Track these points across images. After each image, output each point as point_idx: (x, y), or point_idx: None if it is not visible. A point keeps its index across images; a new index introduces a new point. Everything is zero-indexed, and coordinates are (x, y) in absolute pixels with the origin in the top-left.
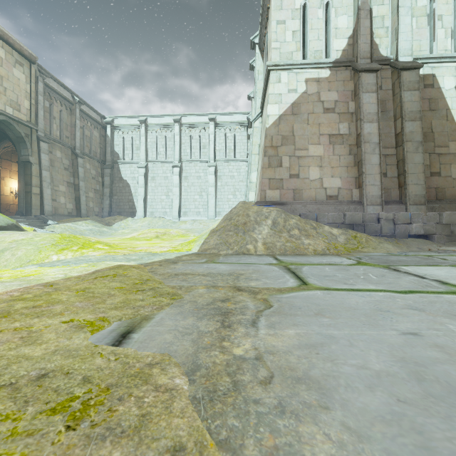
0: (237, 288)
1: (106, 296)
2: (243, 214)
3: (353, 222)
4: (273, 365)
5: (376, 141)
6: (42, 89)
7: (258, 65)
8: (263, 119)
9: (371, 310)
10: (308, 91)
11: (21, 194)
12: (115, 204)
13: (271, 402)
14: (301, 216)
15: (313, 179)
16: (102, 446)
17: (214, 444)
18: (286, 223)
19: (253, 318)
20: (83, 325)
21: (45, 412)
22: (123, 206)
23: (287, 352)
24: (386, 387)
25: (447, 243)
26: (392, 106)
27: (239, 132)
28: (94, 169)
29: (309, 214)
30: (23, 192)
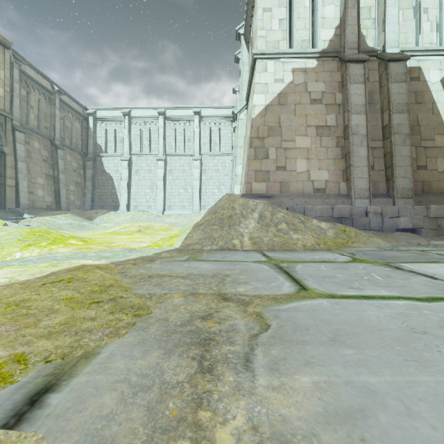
0: (222, 296)
1: (44, 314)
2: (228, 207)
3: (341, 216)
4: None
5: (364, 133)
6: (18, 76)
7: (243, 57)
8: (248, 110)
9: (402, 331)
10: (294, 81)
11: None
12: (98, 197)
13: None
14: (288, 210)
15: (300, 172)
16: None
17: None
18: (274, 216)
19: (245, 350)
20: None
21: None
22: (106, 199)
23: (310, 436)
24: None
25: (434, 237)
26: (379, 98)
27: (224, 126)
28: (75, 162)
29: (296, 208)
30: None
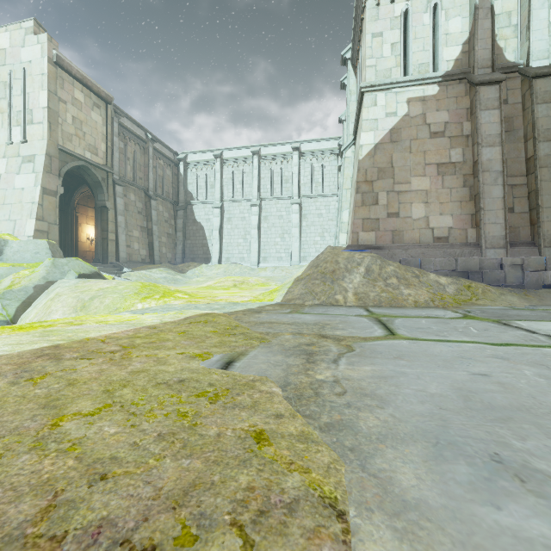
0: (322, 335)
1: (204, 337)
2: (331, 261)
3: (467, 269)
4: (348, 386)
5: (499, 169)
6: (117, 130)
7: (350, 84)
8: (356, 148)
9: (452, 357)
10: (410, 113)
11: (98, 241)
12: (189, 249)
13: (342, 402)
14: (401, 263)
15: (416, 218)
16: (234, 410)
17: (302, 416)
18: (382, 270)
19: (335, 358)
20: (194, 356)
21: (193, 396)
22: (197, 251)
23: (360, 379)
24: (435, 402)
25: None
26: (521, 124)
27: (328, 161)
28: (167, 212)
29: (411, 260)
30: (99, 239)
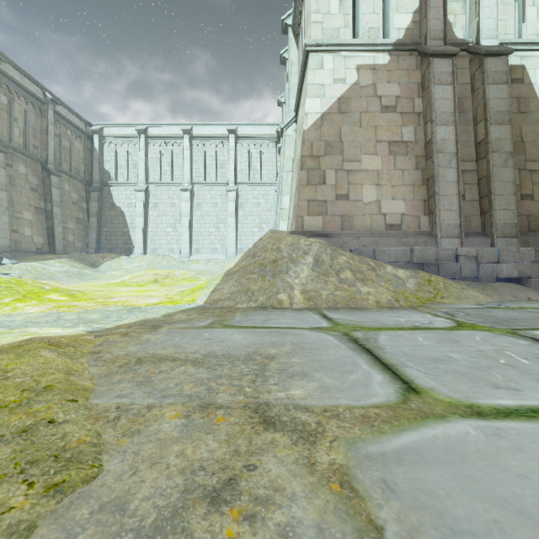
0: (262, 412)
1: None
2: (272, 249)
3: (424, 261)
4: None
5: (453, 150)
6: None
7: (291, 54)
8: (298, 123)
9: None
10: (360, 82)
11: None
12: (105, 238)
13: None
14: (353, 253)
15: (367, 202)
16: None
17: None
18: (334, 261)
19: None
20: None
21: None
22: (116, 240)
23: None
24: None
25: None
26: (470, 106)
27: (267, 148)
28: (75, 192)
29: (364, 250)
30: None
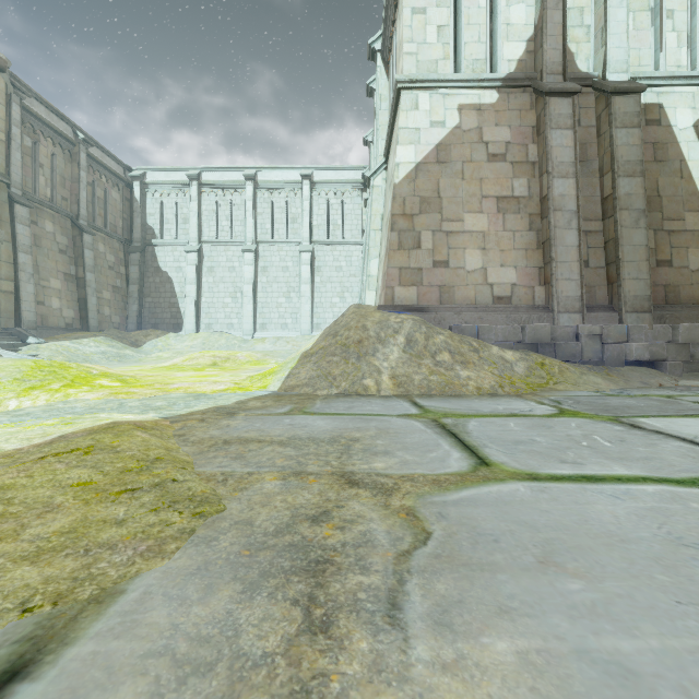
0: (347, 477)
1: (35, 514)
2: (356, 327)
3: (538, 340)
4: None
5: (573, 208)
6: (18, 116)
7: (380, 86)
8: (388, 172)
9: (661, 542)
10: (462, 125)
11: None
12: (148, 310)
13: None
14: (453, 331)
15: (471, 270)
16: None
17: None
18: (429, 341)
19: (389, 583)
20: None
21: None
22: (161, 314)
23: None
24: None
25: (684, 374)
26: (596, 153)
27: (350, 197)
28: (112, 254)
29: (466, 327)
30: None
